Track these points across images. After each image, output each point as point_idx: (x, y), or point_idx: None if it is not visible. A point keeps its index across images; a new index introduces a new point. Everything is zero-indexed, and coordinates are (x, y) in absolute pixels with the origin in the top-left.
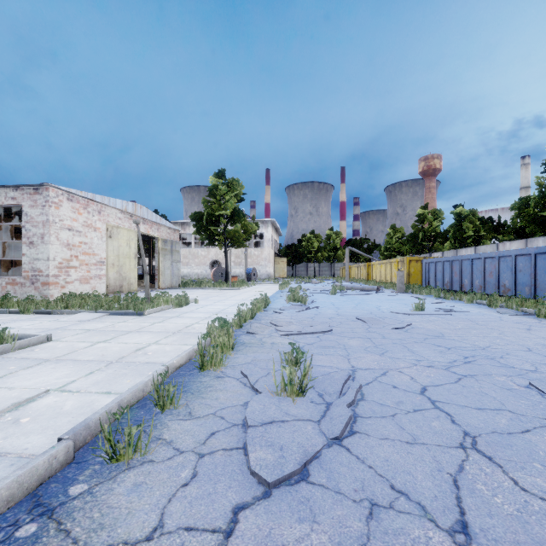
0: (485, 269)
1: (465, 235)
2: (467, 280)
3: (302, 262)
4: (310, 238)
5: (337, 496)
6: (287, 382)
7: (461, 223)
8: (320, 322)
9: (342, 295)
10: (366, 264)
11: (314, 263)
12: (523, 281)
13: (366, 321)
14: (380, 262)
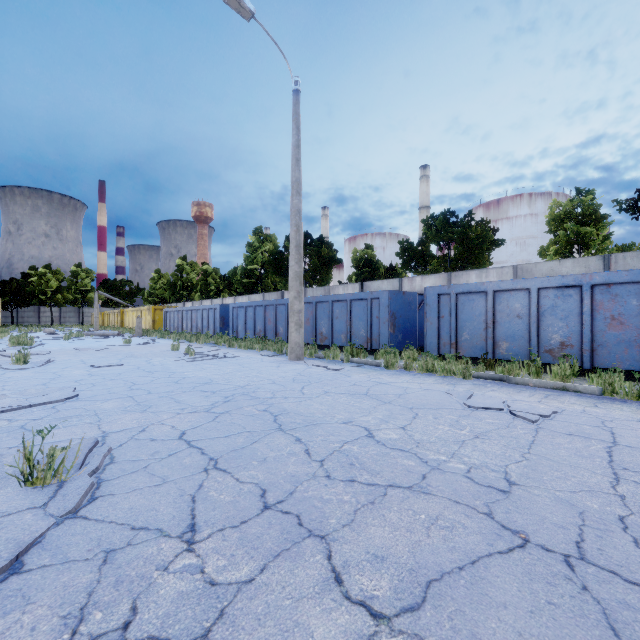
0: (193, 317)
1: (209, 289)
2: (185, 325)
3: (30, 305)
4: (44, 274)
5: (36, 369)
6: (19, 360)
7: (208, 279)
8: (43, 351)
9: (76, 340)
10: (120, 311)
11: (51, 307)
12: (205, 325)
13: (80, 349)
14: (133, 309)
